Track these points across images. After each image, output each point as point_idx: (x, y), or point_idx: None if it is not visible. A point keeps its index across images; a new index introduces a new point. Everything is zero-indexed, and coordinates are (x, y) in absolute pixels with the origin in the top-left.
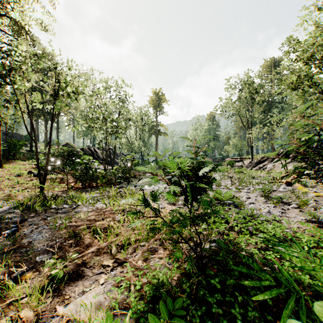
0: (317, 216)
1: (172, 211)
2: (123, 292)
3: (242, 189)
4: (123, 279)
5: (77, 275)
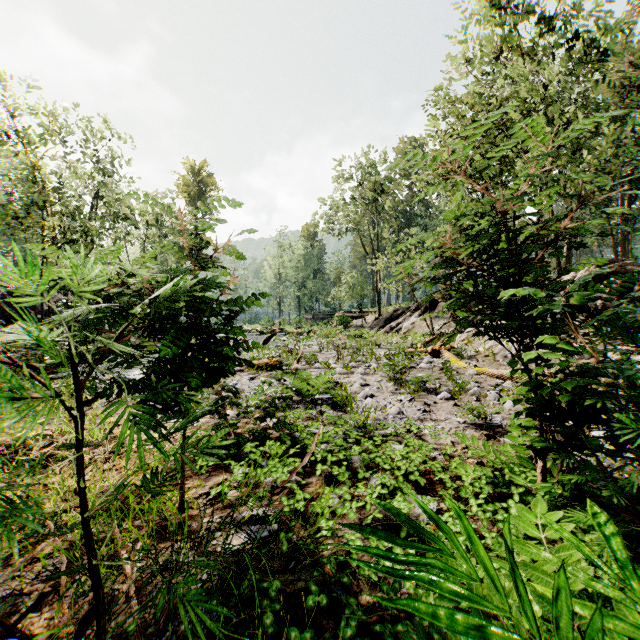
0: (484, 413)
1: (23, 465)
2: None
3: (356, 367)
4: None
5: None
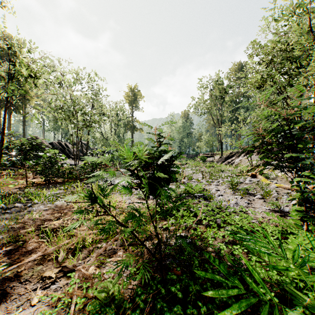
0: (279, 205)
1: (130, 206)
2: (61, 314)
3: (212, 181)
4: (61, 296)
5: (2, 295)
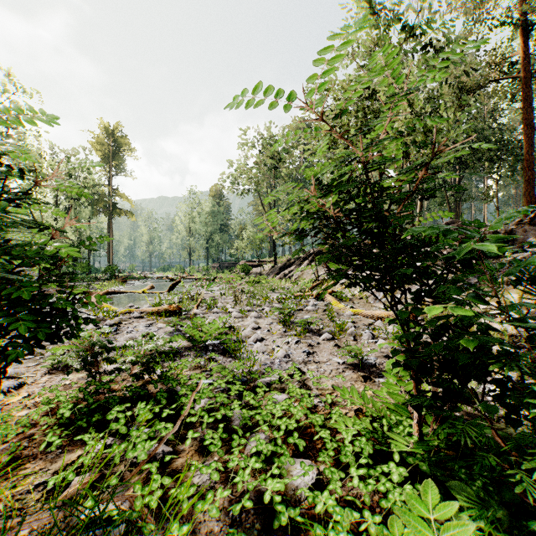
0: (361, 354)
1: None
2: None
3: (251, 310)
4: None
5: None
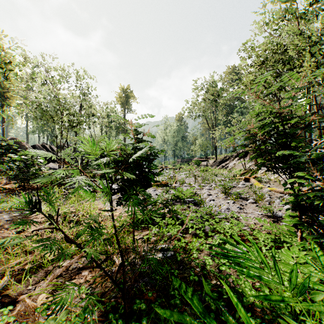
0: (272, 210)
1: (91, 216)
2: None
3: (205, 186)
4: None
5: None
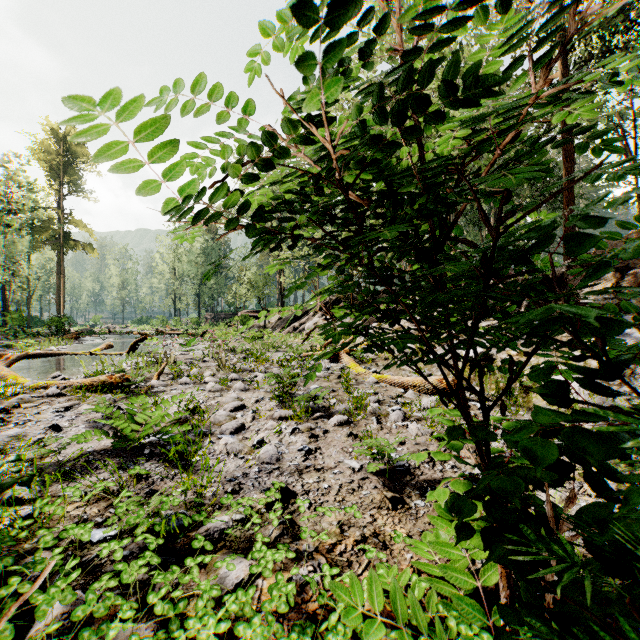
0: (387, 454)
1: None
2: None
3: (238, 379)
4: None
5: None
